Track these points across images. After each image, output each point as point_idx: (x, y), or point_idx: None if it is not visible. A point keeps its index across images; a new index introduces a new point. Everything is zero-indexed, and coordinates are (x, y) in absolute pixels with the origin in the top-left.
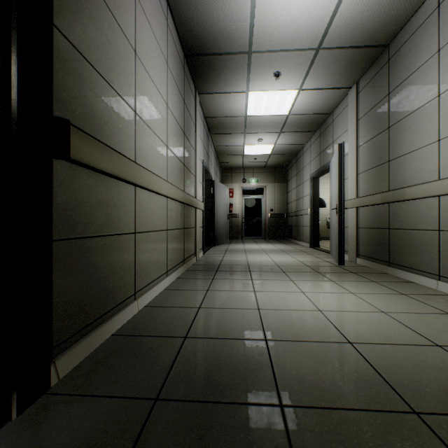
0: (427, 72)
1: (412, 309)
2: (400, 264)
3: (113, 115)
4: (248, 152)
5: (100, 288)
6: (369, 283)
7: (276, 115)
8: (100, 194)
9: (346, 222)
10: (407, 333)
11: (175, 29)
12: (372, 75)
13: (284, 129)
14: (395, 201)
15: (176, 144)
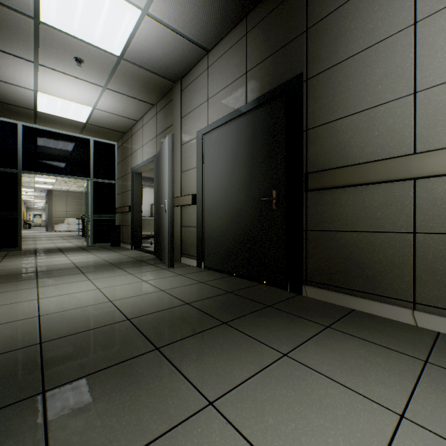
0: None
1: None
2: None
3: (362, 133)
4: None
5: (344, 268)
6: None
7: None
8: (344, 201)
9: None
10: None
11: None
12: None
13: None
14: None
15: None
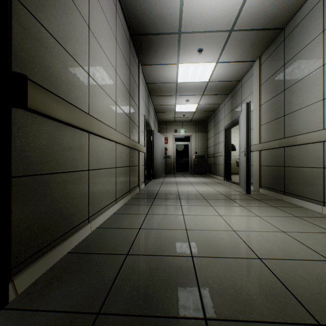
0: (314, 47)
1: (305, 229)
2: (293, 193)
3: (69, 75)
4: (179, 110)
5: (57, 215)
6: (270, 208)
7: (199, 82)
8: (57, 138)
9: (251, 162)
10: (304, 250)
11: (122, 14)
12: (271, 51)
13: (205, 93)
14: (289, 145)
15: (123, 102)
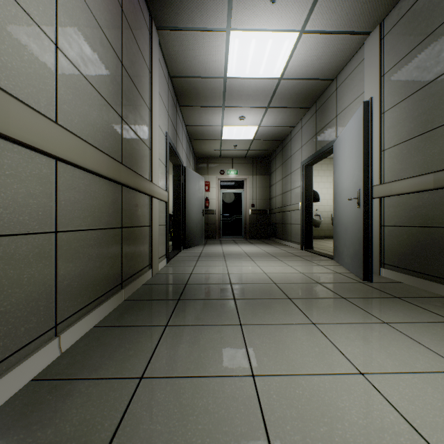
0: None
1: None
2: None
3: None
4: (227, 137)
5: None
6: None
7: (264, 79)
8: None
9: None
10: None
11: None
12: (410, 3)
13: (272, 103)
14: None
15: (94, 65)
